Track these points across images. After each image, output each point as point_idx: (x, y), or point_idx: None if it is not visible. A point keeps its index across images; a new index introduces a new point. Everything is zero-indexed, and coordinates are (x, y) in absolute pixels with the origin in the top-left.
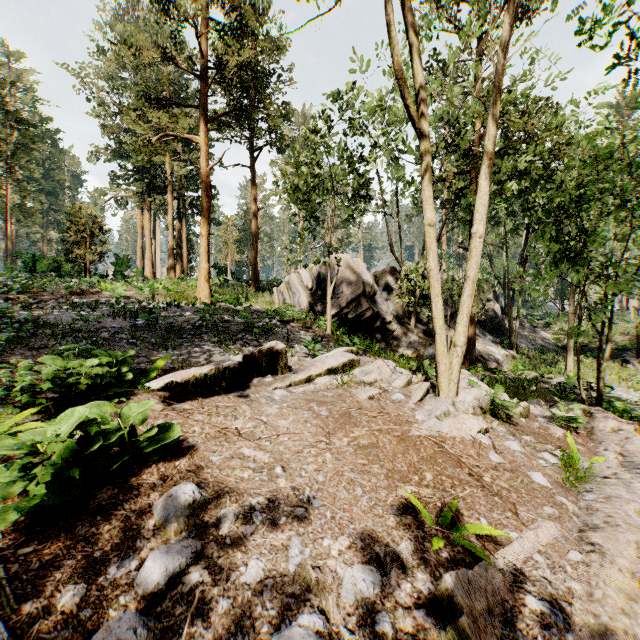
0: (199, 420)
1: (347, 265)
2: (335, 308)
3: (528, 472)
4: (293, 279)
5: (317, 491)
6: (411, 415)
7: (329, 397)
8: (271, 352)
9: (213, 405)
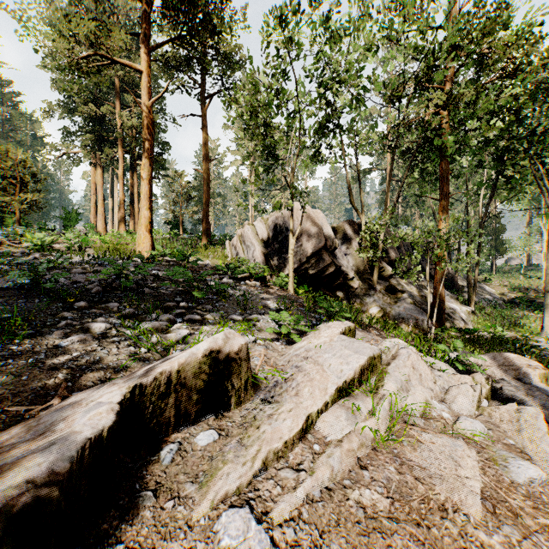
0: None
1: (307, 215)
2: (294, 263)
3: None
4: (247, 231)
5: None
6: None
7: (389, 529)
8: (213, 362)
9: None
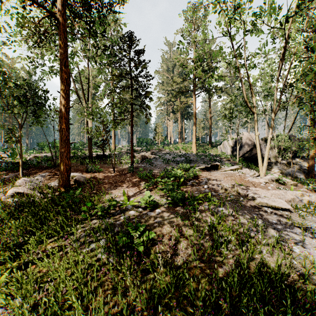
0: (204, 174)
1: (247, 137)
2: (242, 153)
3: (268, 187)
4: (225, 143)
5: (223, 180)
6: (247, 178)
7: (229, 174)
8: (216, 165)
9: (206, 172)
